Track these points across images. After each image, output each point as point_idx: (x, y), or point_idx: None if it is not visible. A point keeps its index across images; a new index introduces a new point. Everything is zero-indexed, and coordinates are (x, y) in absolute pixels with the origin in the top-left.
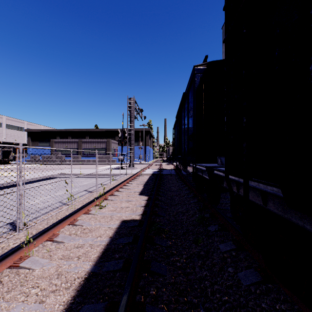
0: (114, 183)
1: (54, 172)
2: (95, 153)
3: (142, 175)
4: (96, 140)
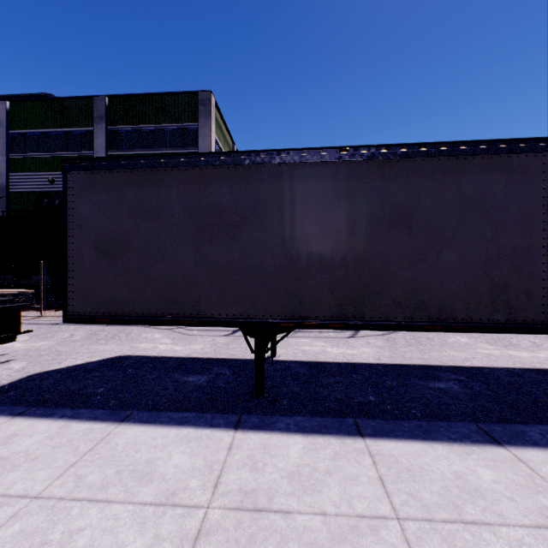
0: None
1: None
2: None
3: None
4: None
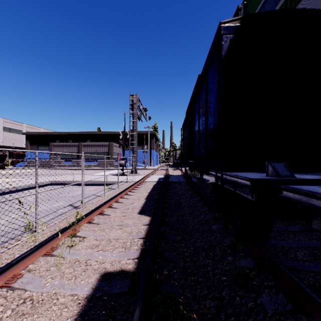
0: (110, 194)
1: (45, 179)
2: (96, 158)
3: (146, 183)
4: (97, 144)
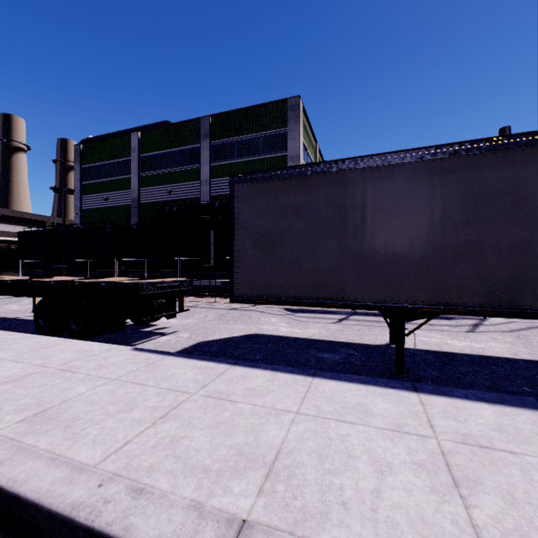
0: None
1: None
2: None
3: None
4: None
